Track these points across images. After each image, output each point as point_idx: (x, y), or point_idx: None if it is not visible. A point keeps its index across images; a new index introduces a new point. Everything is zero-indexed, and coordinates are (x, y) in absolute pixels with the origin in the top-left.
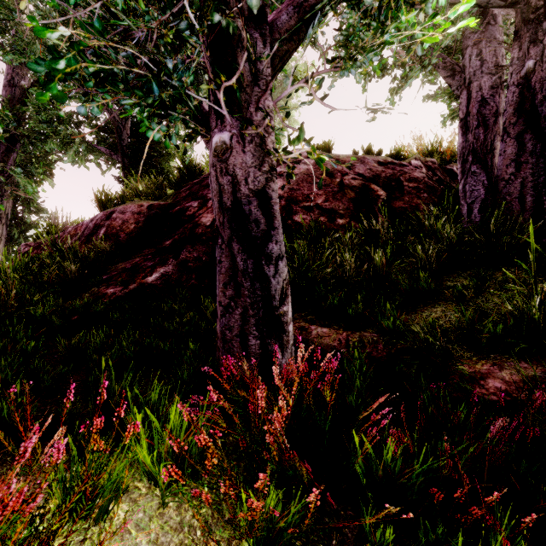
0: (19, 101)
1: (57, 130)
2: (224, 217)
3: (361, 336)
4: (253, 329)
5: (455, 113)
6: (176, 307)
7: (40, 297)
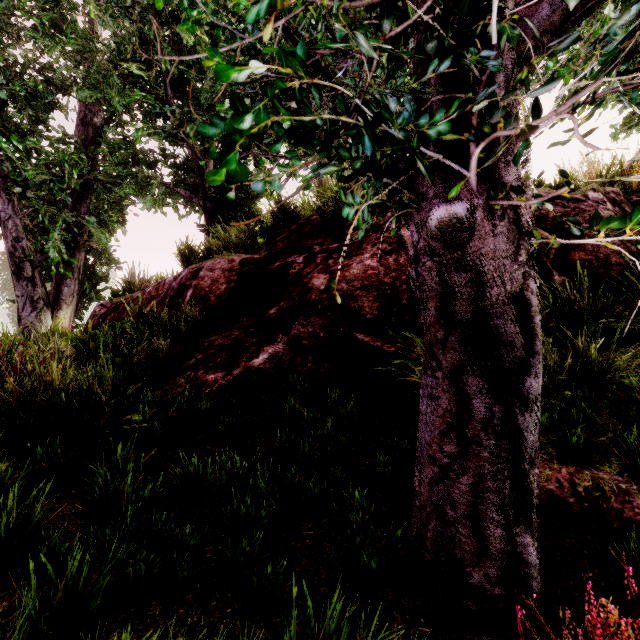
0: (91, 141)
1: (133, 173)
2: (448, 334)
3: (595, 479)
4: (498, 513)
5: (633, 122)
6: (300, 408)
7: (134, 389)
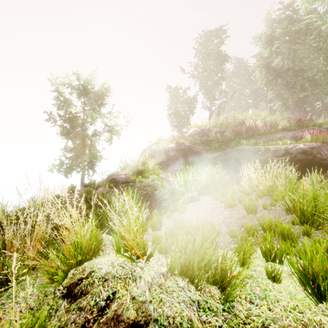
0: None
1: None
2: None
3: None
4: None
5: None
6: None
7: None
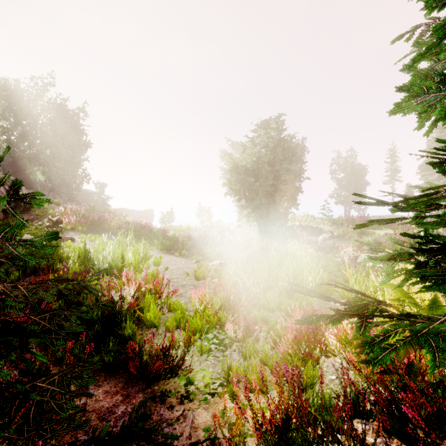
0: None
1: None
2: None
3: None
4: None
5: None
6: None
7: None
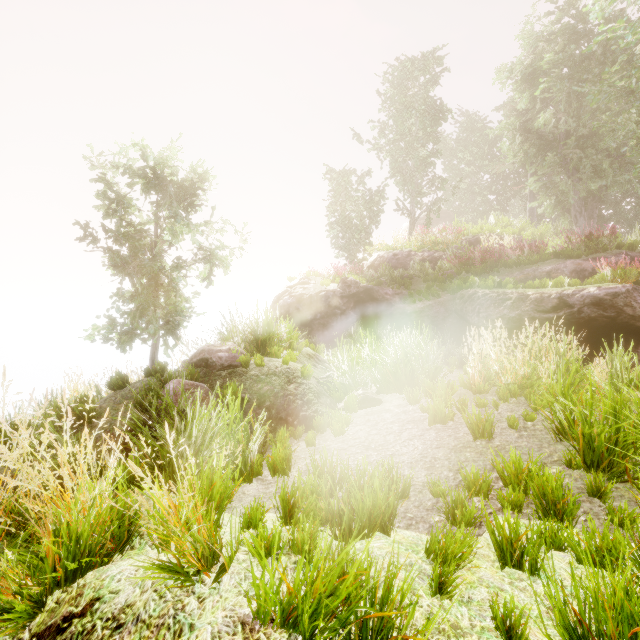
0: None
1: None
2: None
3: None
4: None
5: None
6: None
7: None
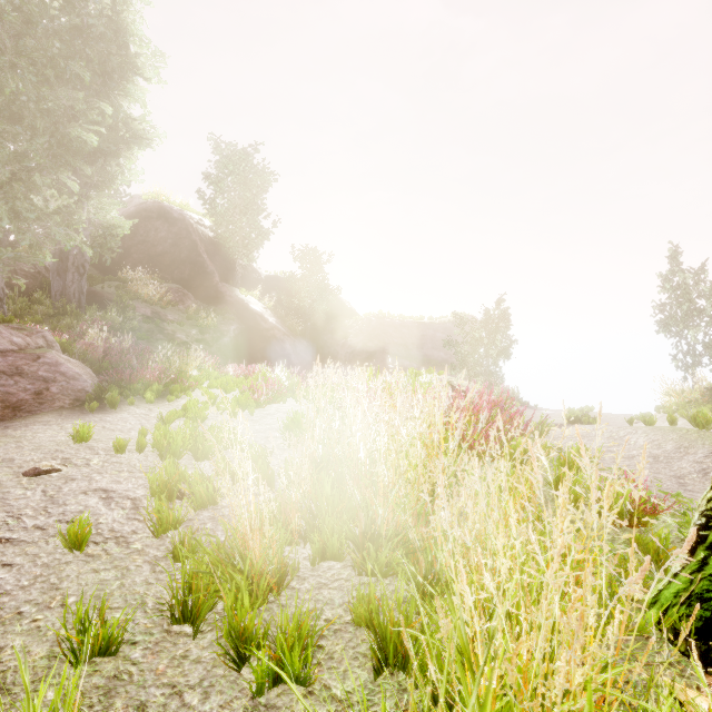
0: None
1: None
2: None
3: None
4: None
5: None
6: None
7: None
